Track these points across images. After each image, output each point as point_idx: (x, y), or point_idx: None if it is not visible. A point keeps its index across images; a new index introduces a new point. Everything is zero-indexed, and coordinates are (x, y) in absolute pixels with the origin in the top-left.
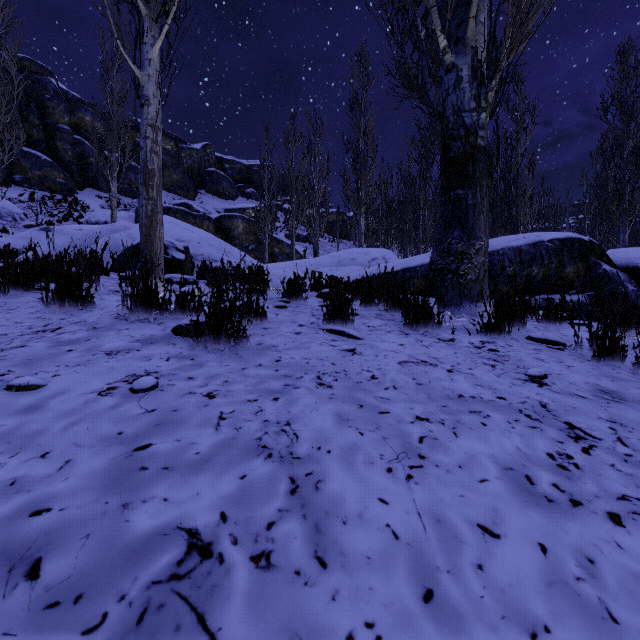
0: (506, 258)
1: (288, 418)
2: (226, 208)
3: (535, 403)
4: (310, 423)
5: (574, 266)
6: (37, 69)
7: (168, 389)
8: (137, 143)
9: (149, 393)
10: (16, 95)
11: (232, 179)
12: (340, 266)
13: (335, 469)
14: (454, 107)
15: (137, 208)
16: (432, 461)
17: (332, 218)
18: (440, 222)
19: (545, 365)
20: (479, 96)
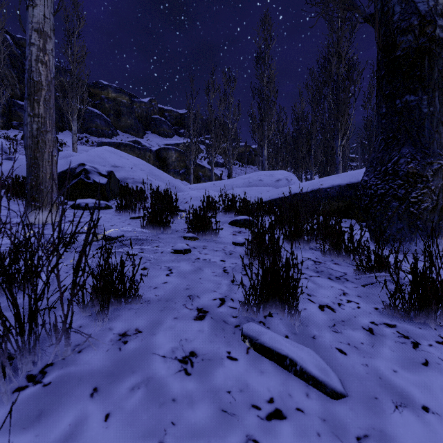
0: None
1: None
2: (165, 143)
3: None
4: None
5: None
6: None
7: None
8: (102, 98)
9: None
10: (3, 58)
11: (170, 123)
12: (250, 186)
13: None
14: None
15: (98, 143)
16: None
17: (241, 150)
18: (379, 138)
19: None
20: None
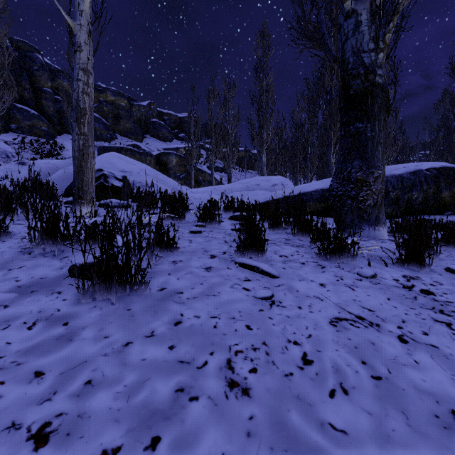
0: (389, 184)
1: None
2: (165, 148)
3: None
4: None
5: (450, 191)
6: (28, 48)
7: None
8: (100, 101)
9: None
10: (7, 64)
11: (169, 127)
12: (248, 190)
13: None
14: (353, 49)
15: (98, 148)
16: None
17: (241, 154)
18: (340, 153)
19: None
20: (377, 37)
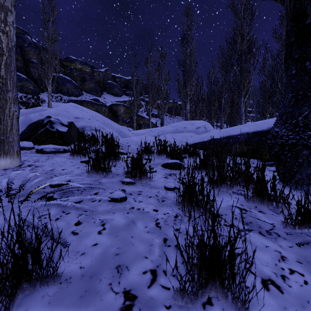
0: None
1: None
2: (116, 101)
3: None
4: None
5: None
6: (20, 32)
7: None
8: (72, 69)
9: None
10: None
11: (120, 86)
12: (177, 132)
13: None
14: None
15: (67, 101)
16: None
17: (170, 105)
18: (290, 95)
19: None
20: None
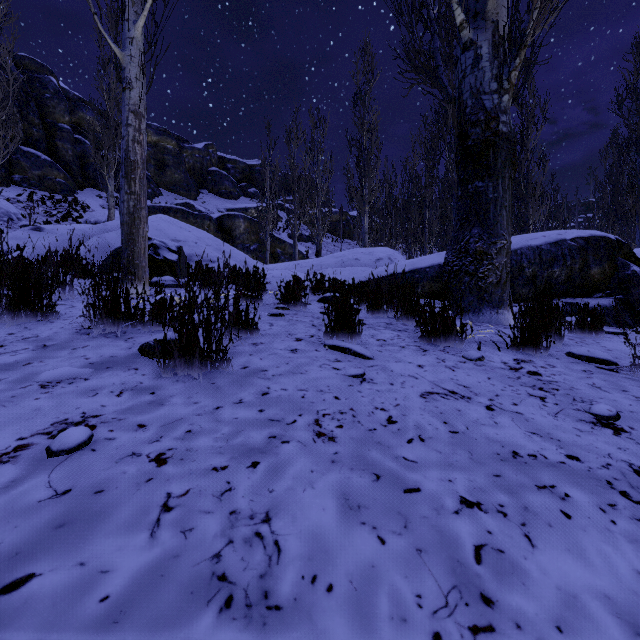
0: (524, 258)
1: (268, 505)
2: (228, 208)
3: (624, 467)
4: (301, 516)
5: (600, 267)
6: (37, 68)
7: (103, 447)
8: None
9: (72, 456)
10: (11, 92)
11: (234, 179)
12: (344, 267)
13: (340, 639)
14: (472, 89)
15: None
16: (507, 612)
17: (335, 218)
18: (456, 218)
19: (607, 396)
20: (501, 76)
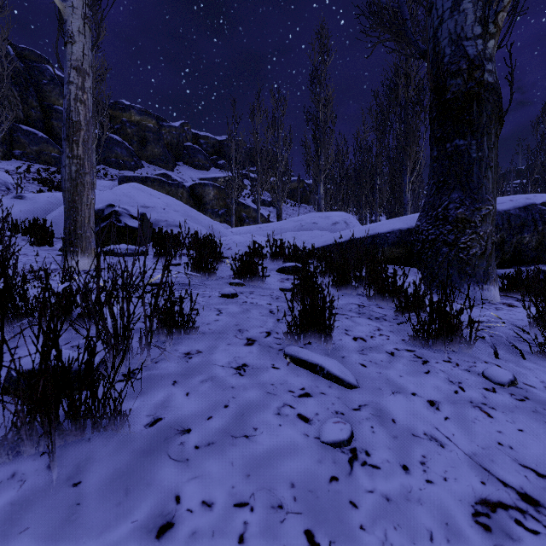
0: None
1: None
2: (201, 177)
3: None
4: None
5: None
6: (36, 58)
7: None
8: (123, 122)
9: None
10: (6, 76)
11: (206, 152)
12: (302, 230)
13: None
14: (451, 35)
15: (119, 178)
16: None
17: (293, 185)
18: (431, 182)
19: None
20: (487, 18)
